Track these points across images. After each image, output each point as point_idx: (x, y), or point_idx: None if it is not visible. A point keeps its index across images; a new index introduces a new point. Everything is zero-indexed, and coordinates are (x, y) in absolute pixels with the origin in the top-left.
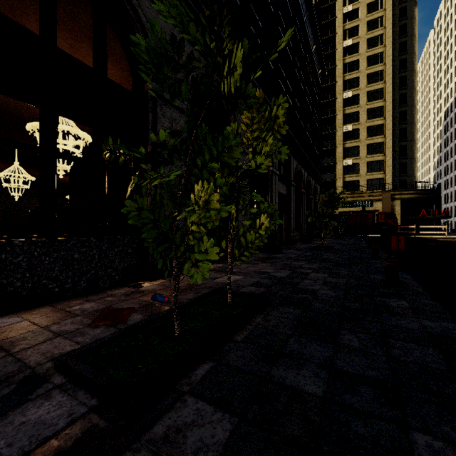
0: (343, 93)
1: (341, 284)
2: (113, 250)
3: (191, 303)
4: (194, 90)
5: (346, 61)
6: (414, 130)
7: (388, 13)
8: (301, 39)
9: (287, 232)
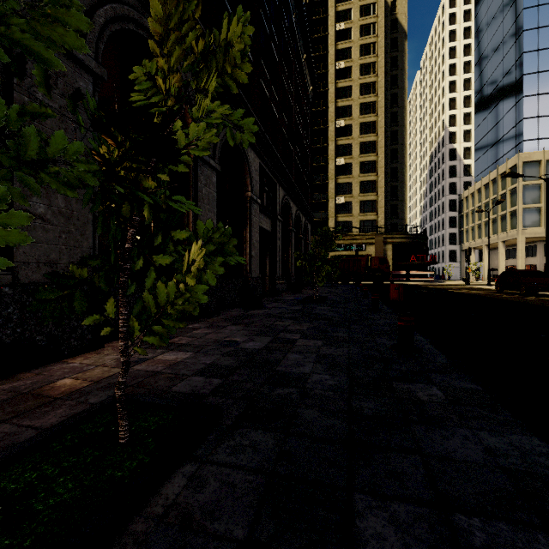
0: (335, 121)
1: (342, 359)
2: None
3: (19, 453)
4: None
5: (339, 85)
6: (404, 171)
7: (381, 41)
8: (289, 40)
9: (272, 280)
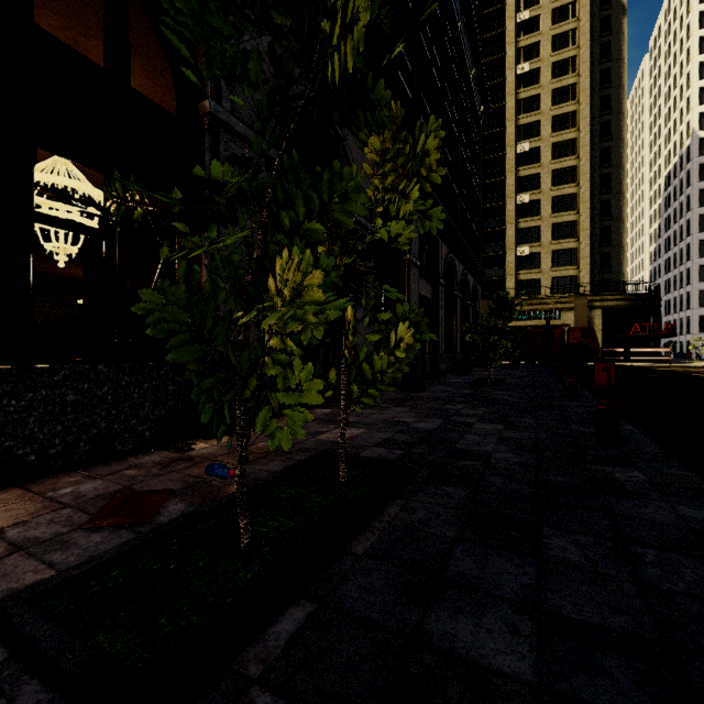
0: (515, 145)
1: (528, 442)
2: (141, 387)
3: (274, 479)
4: (274, 75)
5: (521, 96)
6: (622, 204)
7: (584, 25)
8: (454, 57)
9: (433, 358)
